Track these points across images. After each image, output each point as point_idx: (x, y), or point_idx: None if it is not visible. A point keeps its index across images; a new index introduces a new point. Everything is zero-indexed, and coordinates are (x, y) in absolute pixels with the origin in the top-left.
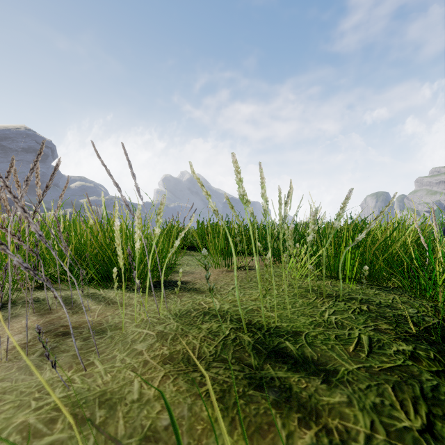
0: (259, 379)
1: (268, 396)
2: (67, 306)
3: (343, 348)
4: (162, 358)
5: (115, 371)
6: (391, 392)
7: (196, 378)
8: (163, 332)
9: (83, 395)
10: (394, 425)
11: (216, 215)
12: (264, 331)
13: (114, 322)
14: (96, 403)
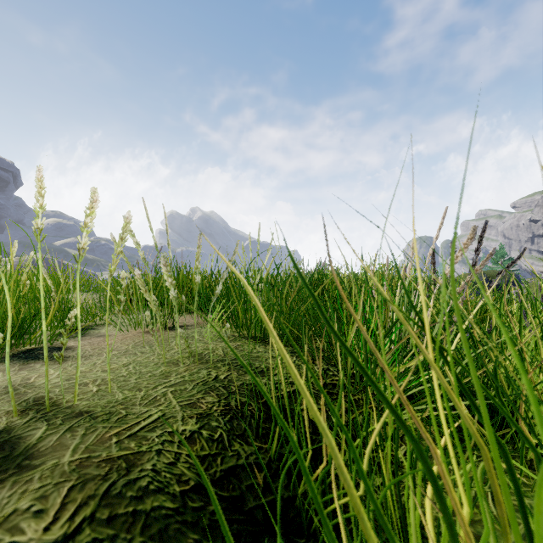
0: None
1: None
2: None
3: (105, 432)
4: None
5: None
6: (67, 492)
7: None
8: None
9: None
10: (3, 541)
11: None
12: (43, 413)
13: None
14: None
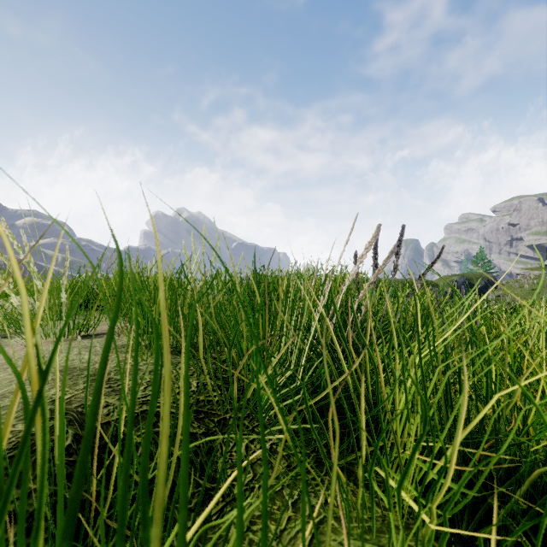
0: None
1: None
2: None
3: None
4: None
5: None
6: None
7: None
8: None
9: None
10: None
11: None
12: None
13: None
14: None
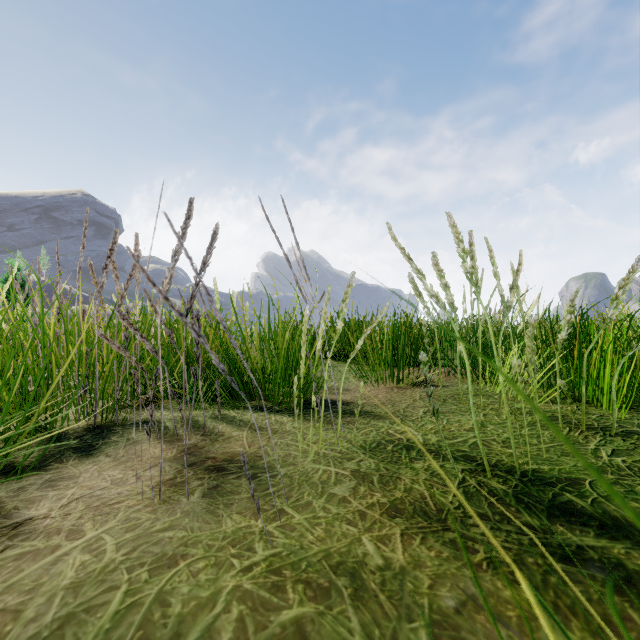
0: (558, 548)
1: (590, 574)
2: (197, 432)
3: None
4: (382, 508)
5: (322, 524)
6: None
7: (455, 540)
8: (359, 471)
9: (297, 554)
10: None
11: (436, 302)
12: (518, 476)
13: (278, 456)
14: (325, 567)
